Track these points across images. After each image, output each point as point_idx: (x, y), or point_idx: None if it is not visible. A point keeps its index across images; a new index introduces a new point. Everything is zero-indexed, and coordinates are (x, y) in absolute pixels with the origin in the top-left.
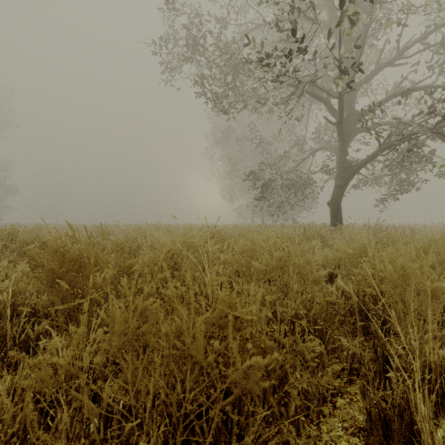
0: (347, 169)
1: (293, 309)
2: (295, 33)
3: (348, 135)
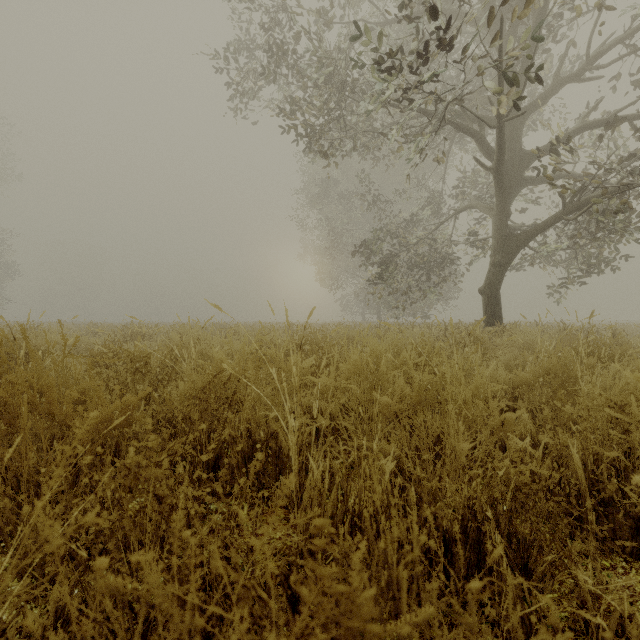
0: (509, 238)
1: (464, 500)
2: (437, 10)
3: (511, 188)
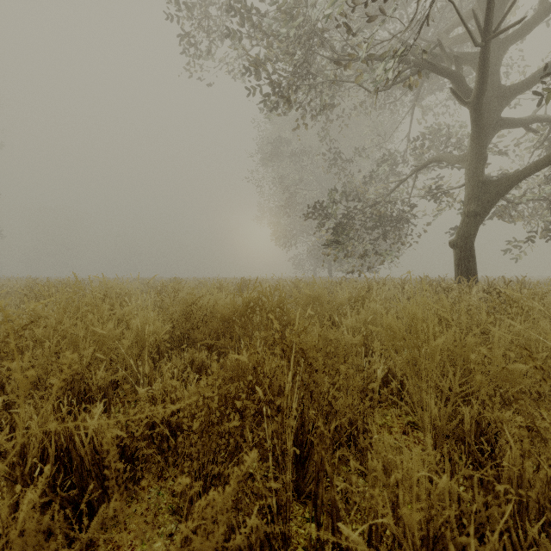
0: (487, 184)
1: None
2: None
3: (488, 128)
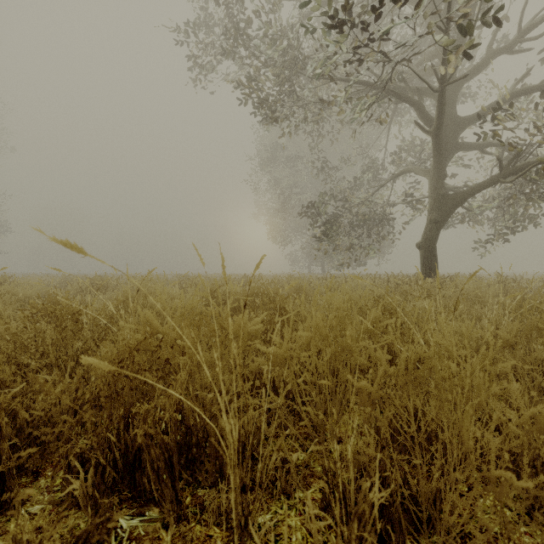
0: (445, 197)
1: None
2: None
3: (447, 151)
